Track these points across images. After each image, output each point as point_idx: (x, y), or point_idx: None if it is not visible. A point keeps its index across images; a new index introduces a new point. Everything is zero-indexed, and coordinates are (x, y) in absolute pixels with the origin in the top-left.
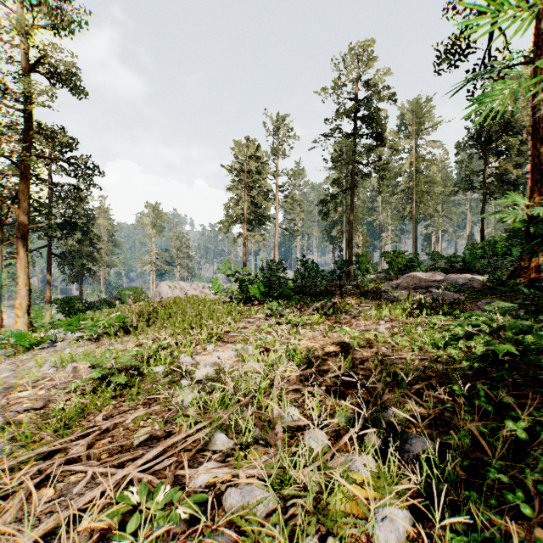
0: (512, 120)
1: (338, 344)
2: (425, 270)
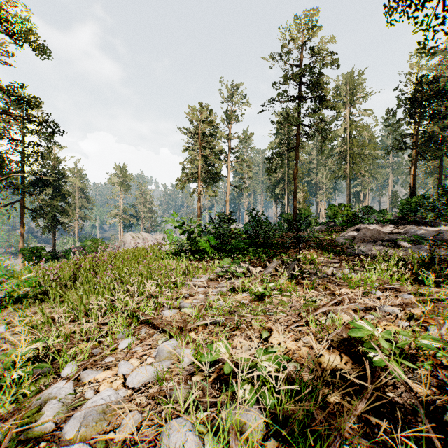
0: (442, 86)
1: (338, 345)
2: (373, 222)
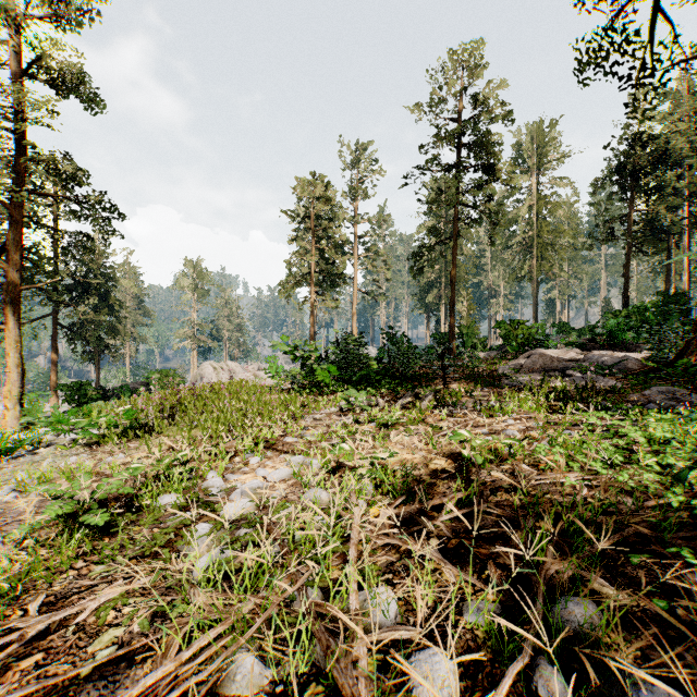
0: (666, 147)
1: (448, 456)
2: (555, 345)
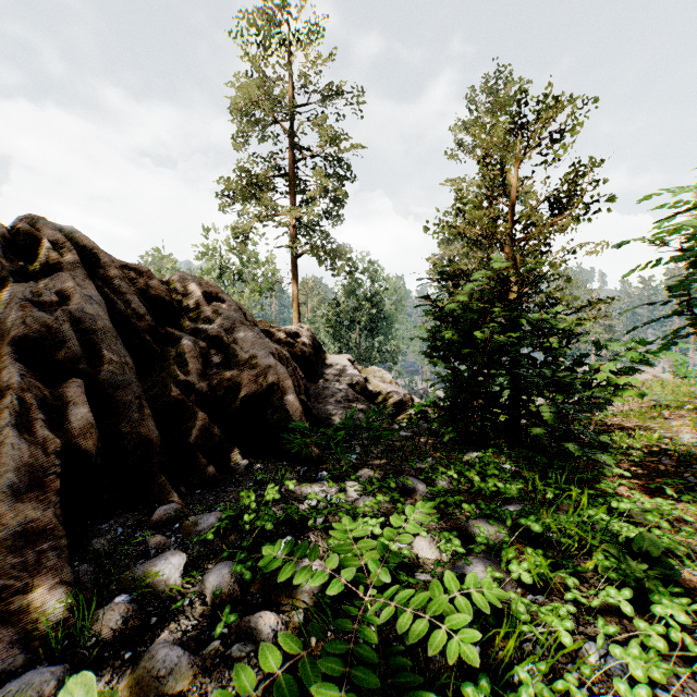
0: None
1: None
2: None
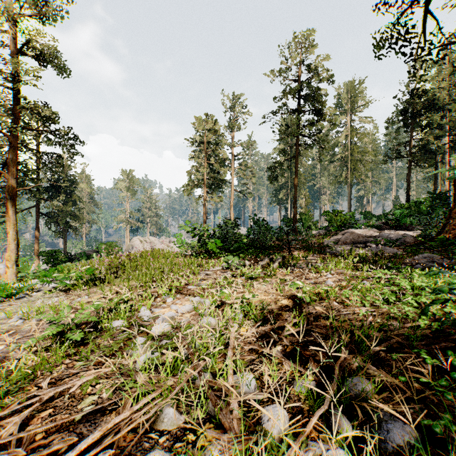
0: (434, 98)
1: (290, 297)
2: (361, 227)
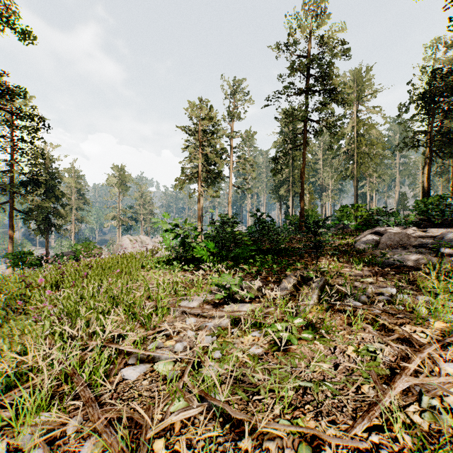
0: None
1: None
2: (392, 224)
